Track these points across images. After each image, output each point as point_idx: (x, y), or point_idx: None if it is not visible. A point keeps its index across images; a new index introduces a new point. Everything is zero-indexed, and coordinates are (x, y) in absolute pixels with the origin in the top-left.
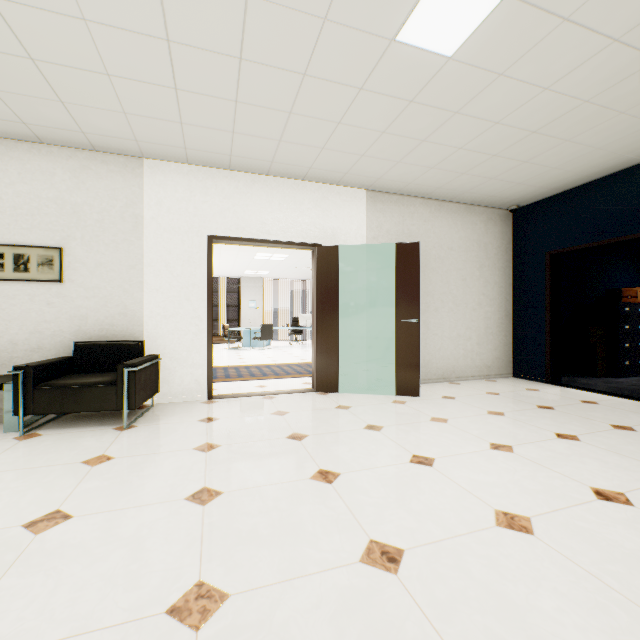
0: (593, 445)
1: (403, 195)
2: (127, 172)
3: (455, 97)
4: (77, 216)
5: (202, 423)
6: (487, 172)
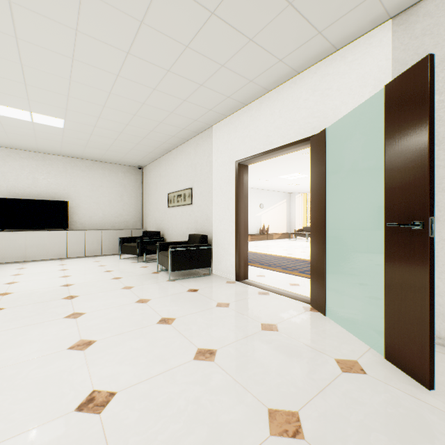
0: None
1: None
2: (208, 138)
3: None
4: (195, 170)
5: (185, 290)
6: None
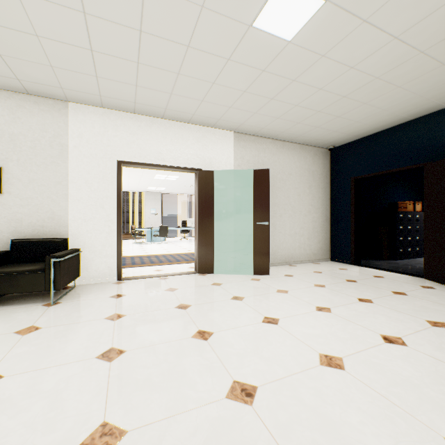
0: (381, 305)
1: (258, 136)
2: (55, 111)
3: (293, 69)
4: (14, 143)
5: (112, 299)
6: (314, 122)
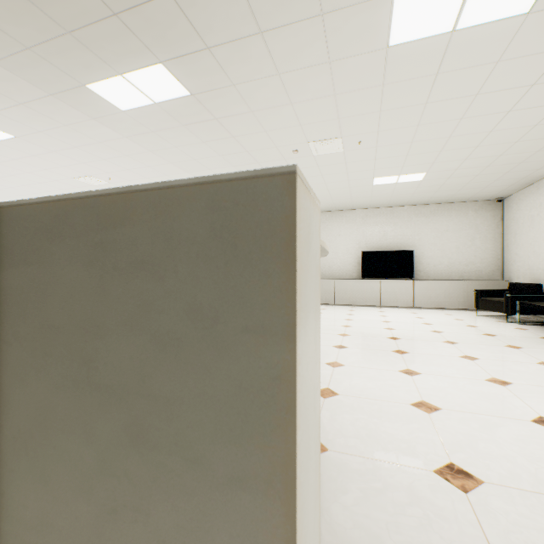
0: None
1: None
2: None
3: None
4: None
5: None
6: None
